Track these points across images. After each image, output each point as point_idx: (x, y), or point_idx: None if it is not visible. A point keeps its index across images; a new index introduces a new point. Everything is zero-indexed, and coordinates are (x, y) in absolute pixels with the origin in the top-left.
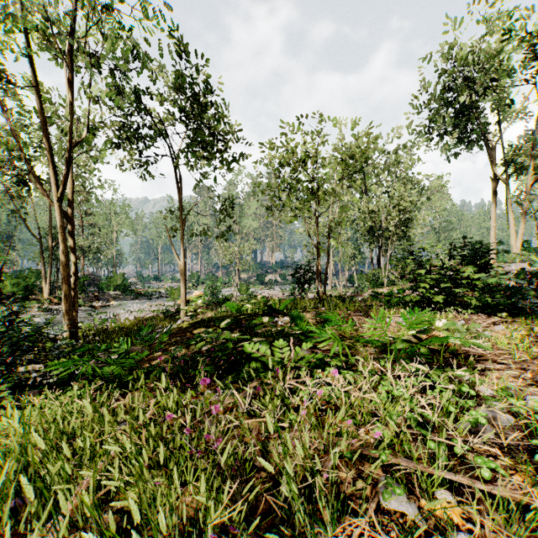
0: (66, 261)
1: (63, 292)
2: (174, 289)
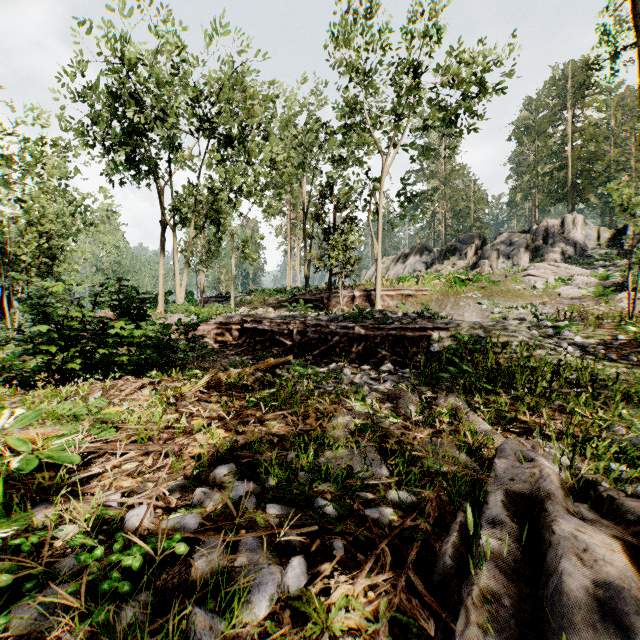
0: None
1: None
2: None
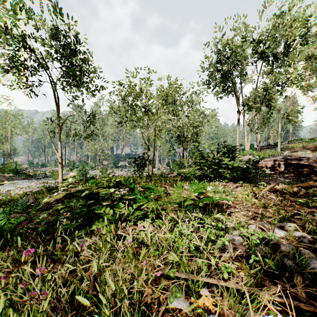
0: None
1: None
2: (55, 172)
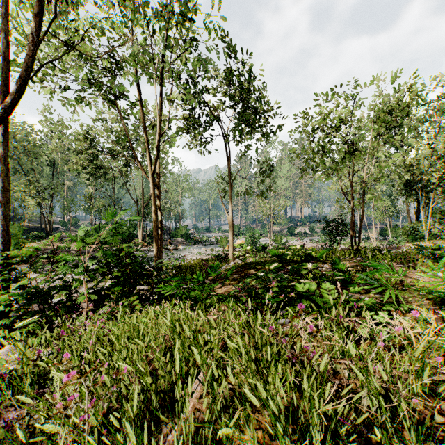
0: (156, 217)
1: (154, 238)
2: (223, 238)
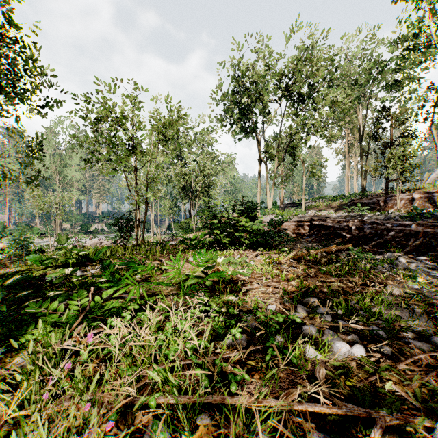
0: None
1: None
2: None
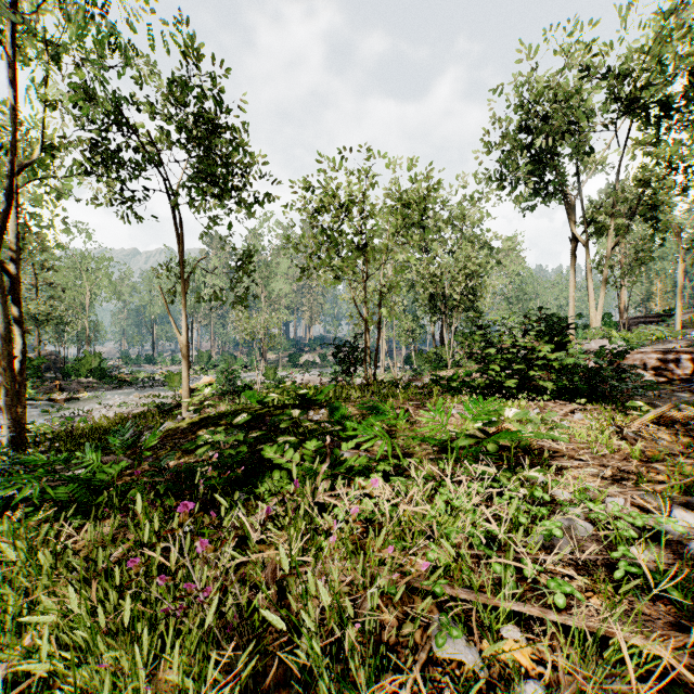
0: (8, 336)
1: (3, 379)
2: (174, 374)
